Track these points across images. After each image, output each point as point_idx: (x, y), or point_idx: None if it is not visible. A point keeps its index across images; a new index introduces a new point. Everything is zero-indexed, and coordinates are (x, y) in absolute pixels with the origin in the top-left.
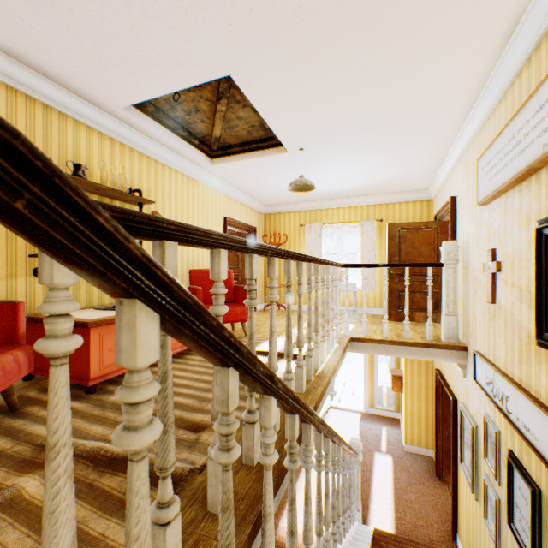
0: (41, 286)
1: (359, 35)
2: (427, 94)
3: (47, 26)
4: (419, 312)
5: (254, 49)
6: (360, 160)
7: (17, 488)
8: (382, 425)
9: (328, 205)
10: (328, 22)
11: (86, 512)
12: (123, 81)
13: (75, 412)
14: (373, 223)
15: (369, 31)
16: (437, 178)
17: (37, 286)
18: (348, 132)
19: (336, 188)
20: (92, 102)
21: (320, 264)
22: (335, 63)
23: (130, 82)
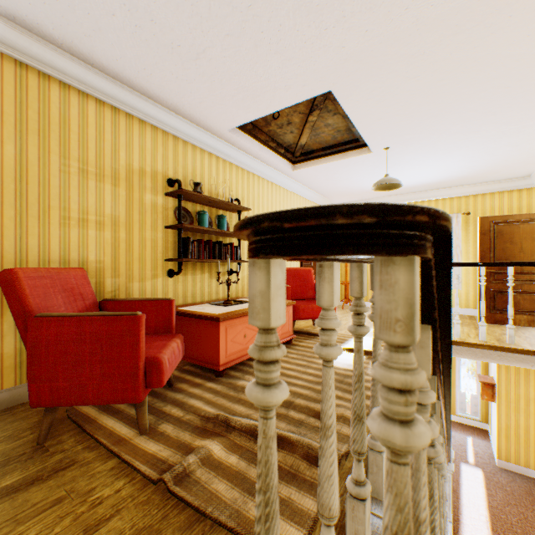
0: (171, 284)
1: (477, 33)
2: None
3: (188, 75)
4: (520, 314)
5: (361, 64)
6: (449, 153)
7: (207, 449)
8: (466, 434)
9: (404, 199)
10: (445, 27)
11: None
12: (235, 108)
13: (216, 391)
14: (458, 217)
15: (490, 27)
16: None
17: (169, 284)
18: (443, 126)
19: (416, 182)
20: (206, 128)
21: None
22: (443, 64)
23: (240, 108)
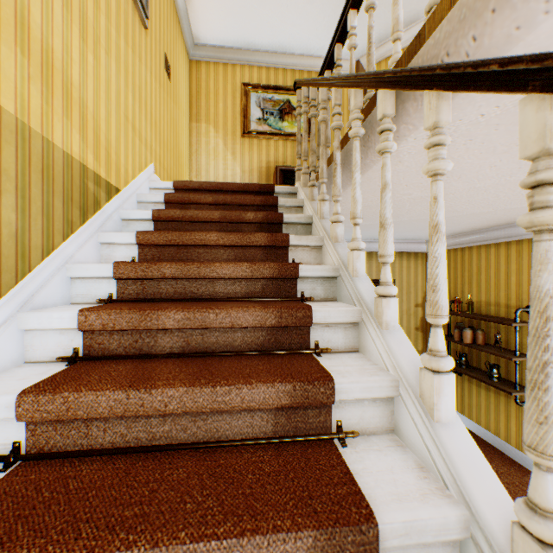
0: None
1: None
2: None
3: None
4: None
5: None
6: None
7: None
8: None
9: None
10: None
11: None
12: None
13: None
14: None
15: None
16: None
17: None
18: None
19: None
20: None
21: None
22: None
23: None
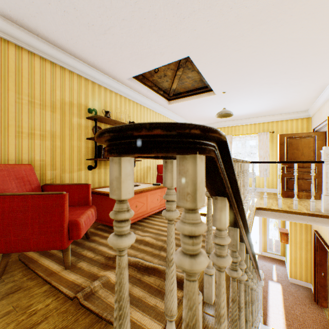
0: (91, 175)
1: (273, 24)
2: (316, 53)
3: (100, 43)
4: (302, 192)
5: (206, 40)
6: (261, 96)
7: (107, 277)
8: (272, 263)
9: (236, 123)
10: (254, 20)
11: (142, 293)
12: (130, 65)
13: None
14: (267, 134)
15: (280, 21)
16: (315, 103)
17: (89, 175)
18: (256, 80)
19: (243, 113)
20: (113, 77)
21: (242, 163)
22: (254, 42)
23: (134, 65)
